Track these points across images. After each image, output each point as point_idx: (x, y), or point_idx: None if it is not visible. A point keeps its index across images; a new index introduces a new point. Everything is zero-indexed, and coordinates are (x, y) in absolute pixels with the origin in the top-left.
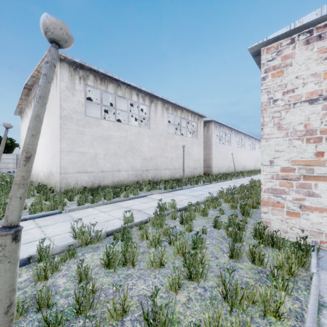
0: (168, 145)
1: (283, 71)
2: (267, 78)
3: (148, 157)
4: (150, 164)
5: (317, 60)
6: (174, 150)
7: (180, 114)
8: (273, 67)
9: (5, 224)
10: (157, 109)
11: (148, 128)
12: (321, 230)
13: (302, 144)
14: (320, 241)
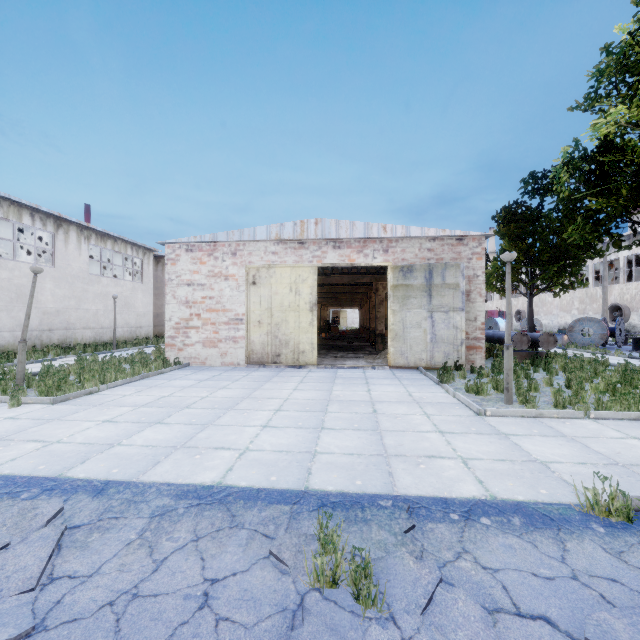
0: (89, 292)
1: (176, 263)
2: (168, 264)
3: (53, 310)
4: (56, 320)
5: (191, 262)
6: (101, 300)
7: (111, 246)
8: (171, 258)
9: (23, 339)
10: (69, 237)
11: (53, 266)
12: (192, 356)
13: (185, 309)
14: (192, 362)
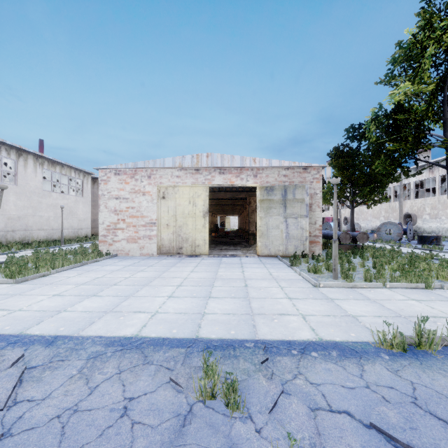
0: (43, 203)
1: (107, 183)
2: (102, 184)
3: (15, 216)
4: (18, 224)
5: (118, 182)
6: (52, 209)
7: (59, 170)
8: (104, 180)
9: None
10: (27, 163)
11: (15, 184)
12: (119, 249)
13: (114, 215)
14: (119, 253)
